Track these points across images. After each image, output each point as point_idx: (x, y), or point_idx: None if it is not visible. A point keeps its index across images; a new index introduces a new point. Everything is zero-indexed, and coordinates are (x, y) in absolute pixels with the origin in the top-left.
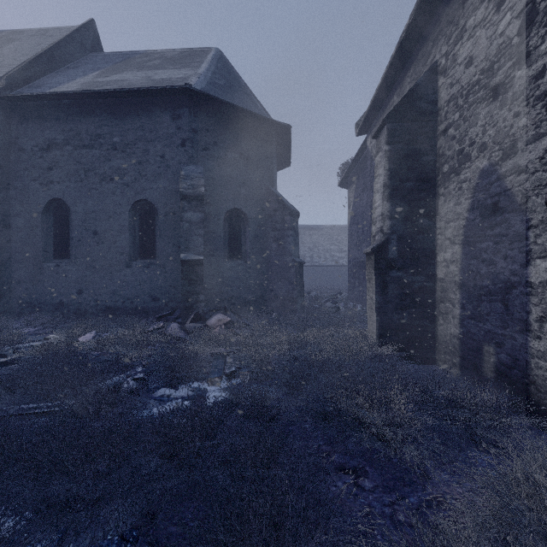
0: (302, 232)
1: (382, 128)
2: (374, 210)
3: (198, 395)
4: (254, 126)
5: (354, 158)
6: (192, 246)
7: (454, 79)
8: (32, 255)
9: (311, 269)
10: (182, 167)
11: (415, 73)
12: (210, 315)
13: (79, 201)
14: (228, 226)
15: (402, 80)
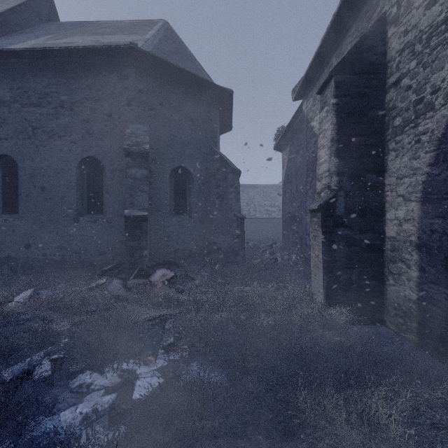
0: (240, 189)
1: (328, 81)
2: (319, 166)
3: (127, 380)
4: (198, 89)
5: (289, 123)
6: (137, 202)
7: (409, 25)
8: None
9: (248, 221)
10: (128, 126)
11: (358, 31)
12: (154, 270)
13: (27, 157)
14: (174, 183)
15: (342, 41)
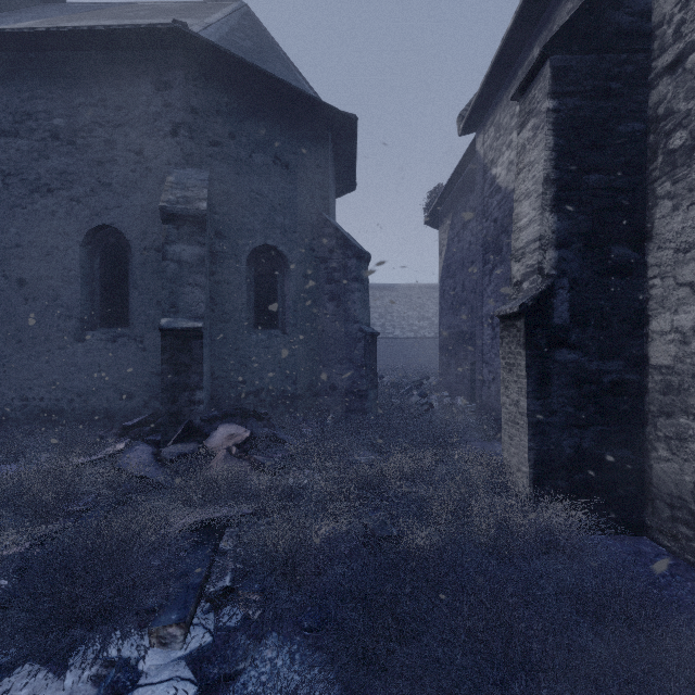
0: (370, 292)
1: (538, 70)
2: (518, 234)
3: (115, 688)
4: (298, 114)
5: (451, 177)
6: (184, 304)
7: None
8: None
9: (383, 343)
10: (172, 171)
11: None
12: (214, 427)
13: None
14: (255, 273)
15: (554, 13)
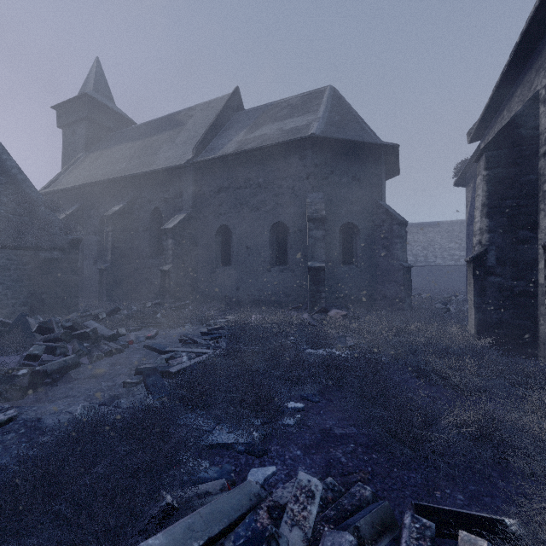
0: (414, 230)
1: (481, 156)
2: (475, 224)
3: (331, 355)
4: (364, 150)
5: (469, 160)
6: (316, 256)
7: None
8: (209, 263)
9: (425, 270)
10: (307, 196)
11: (522, 96)
12: (330, 309)
13: (237, 226)
14: (342, 237)
15: (511, 98)
